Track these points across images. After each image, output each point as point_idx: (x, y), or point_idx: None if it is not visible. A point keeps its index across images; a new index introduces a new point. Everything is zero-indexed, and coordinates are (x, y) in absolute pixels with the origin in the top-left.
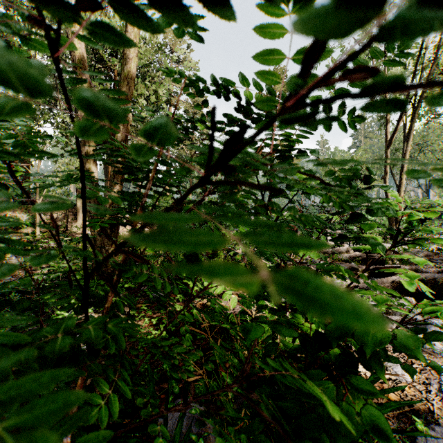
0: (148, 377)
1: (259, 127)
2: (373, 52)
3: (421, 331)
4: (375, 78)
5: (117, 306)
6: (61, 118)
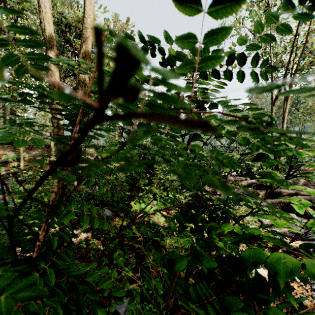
0: None
1: (186, 69)
2: (291, 6)
3: (312, 247)
4: (289, 34)
5: (52, 243)
6: (39, 82)
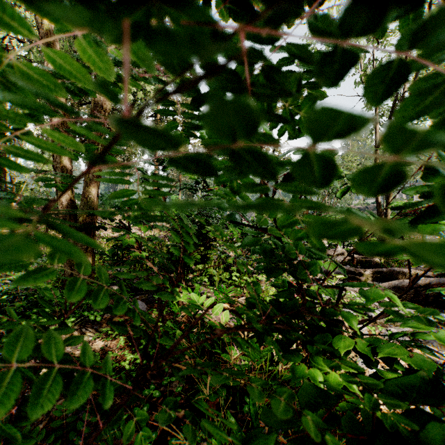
0: (113, 429)
1: None
2: None
3: None
4: None
5: None
6: None
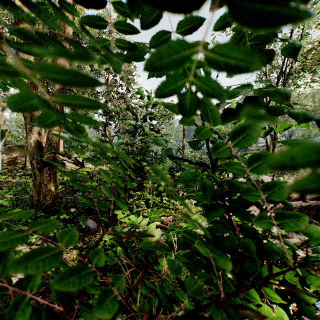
0: None
1: None
2: None
3: None
4: None
5: None
6: None
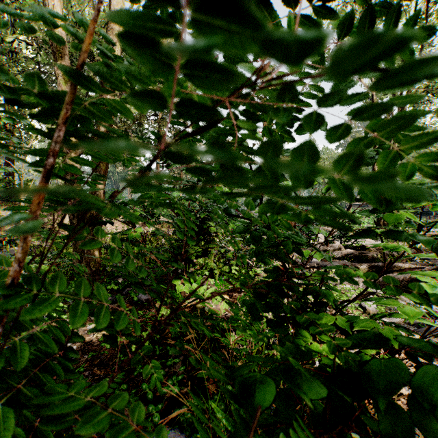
0: None
1: None
2: None
3: None
4: None
5: (20, 358)
6: None
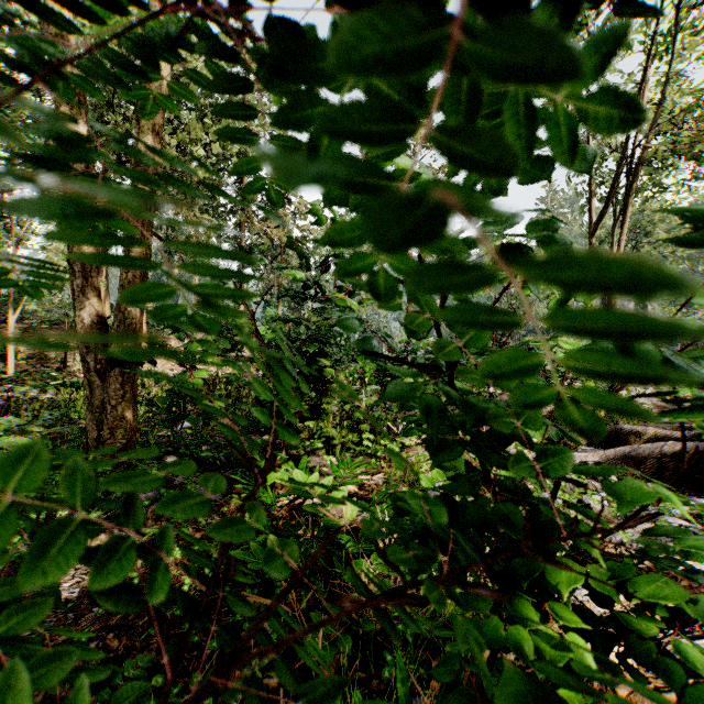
0: None
1: None
2: None
3: None
4: None
5: None
6: None
